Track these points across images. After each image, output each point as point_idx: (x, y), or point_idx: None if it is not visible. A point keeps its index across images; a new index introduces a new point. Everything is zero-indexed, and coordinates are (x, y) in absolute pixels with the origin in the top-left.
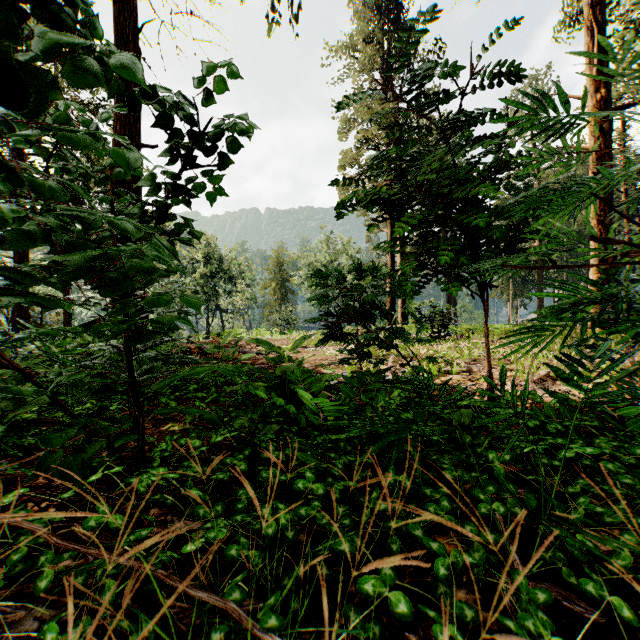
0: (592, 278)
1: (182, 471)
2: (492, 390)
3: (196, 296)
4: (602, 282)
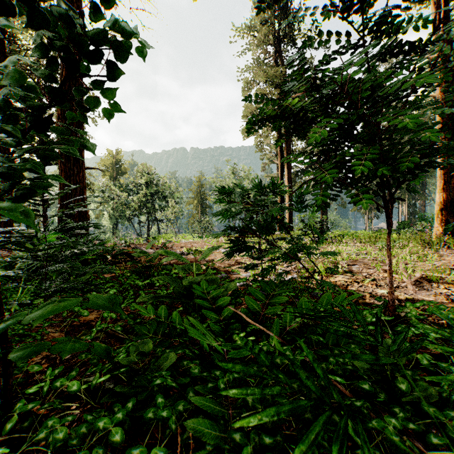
0: (438, 196)
1: (44, 433)
2: (393, 301)
3: (25, 208)
4: (446, 199)
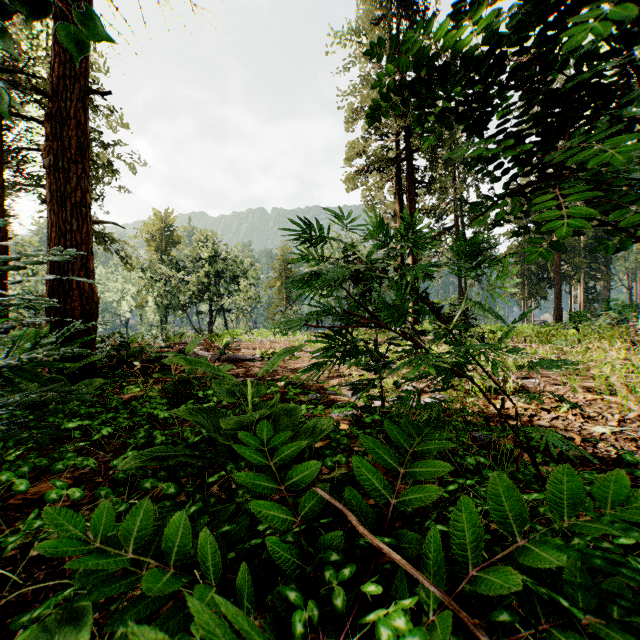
0: None
1: None
2: None
3: None
4: None
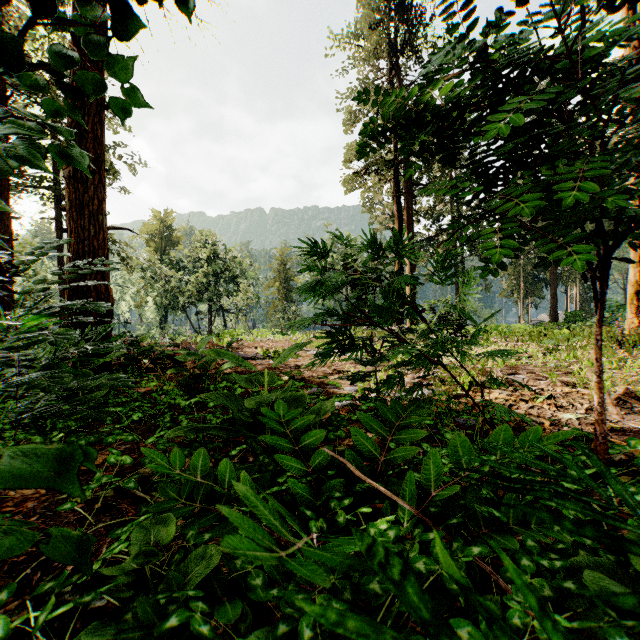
0: (632, 272)
1: None
2: (604, 435)
3: None
4: None
